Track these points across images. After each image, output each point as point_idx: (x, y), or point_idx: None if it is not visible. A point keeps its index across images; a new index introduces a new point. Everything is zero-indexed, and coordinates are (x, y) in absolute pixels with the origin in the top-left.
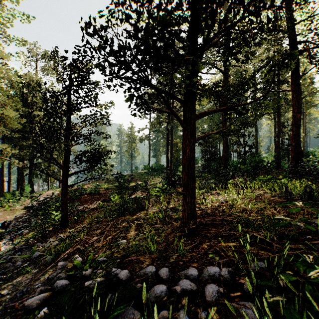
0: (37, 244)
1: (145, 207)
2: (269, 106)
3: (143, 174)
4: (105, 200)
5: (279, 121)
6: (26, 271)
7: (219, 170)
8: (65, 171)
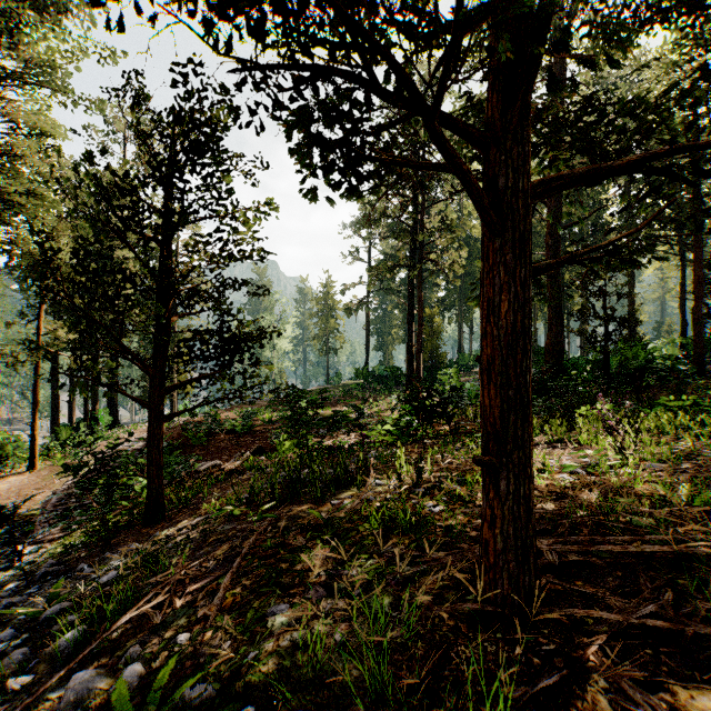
0: (80, 567)
1: (357, 478)
2: None
3: (354, 388)
4: (263, 450)
5: (699, 257)
6: (2, 675)
7: (545, 381)
8: (155, 379)
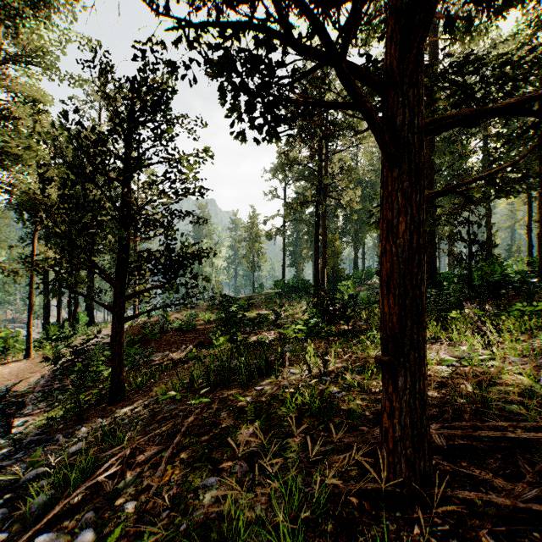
0: (57, 437)
1: (275, 367)
2: (521, 164)
3: (273, 296)
4: (203, 344)
5: None
6: None
7: None
8: (117, 289)
